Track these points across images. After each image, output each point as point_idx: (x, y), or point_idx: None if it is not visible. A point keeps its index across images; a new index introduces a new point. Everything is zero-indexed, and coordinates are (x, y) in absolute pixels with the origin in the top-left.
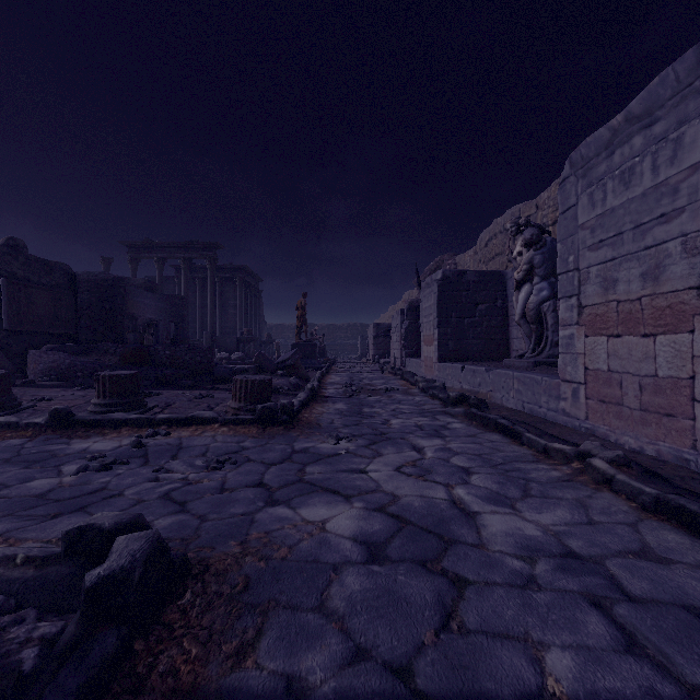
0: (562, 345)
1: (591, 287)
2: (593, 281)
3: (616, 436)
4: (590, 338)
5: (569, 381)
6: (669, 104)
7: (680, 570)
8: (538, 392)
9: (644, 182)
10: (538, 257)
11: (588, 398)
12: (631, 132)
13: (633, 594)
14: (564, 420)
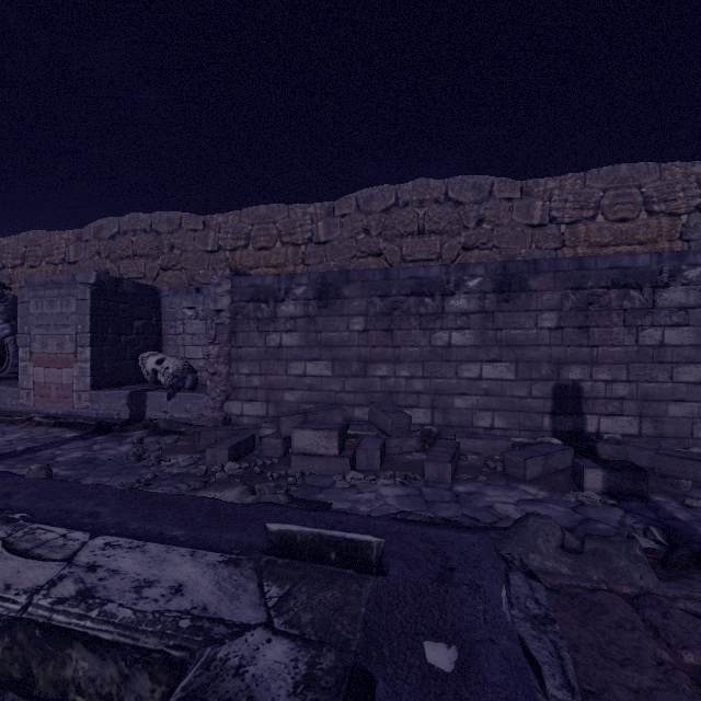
0: (21, 370)
1: (37, 344)
2: (38, 342)
3: (48, 410)
4: (36, 368)
5: (25, 388)
6: (67, 286)
7: (56, 433)
8: (5, 396)
9: (59, 309)
10: (3, 307)
11: (36, 396)
12: (54, 287)
13: (41, 438)
14: (23, 409)
